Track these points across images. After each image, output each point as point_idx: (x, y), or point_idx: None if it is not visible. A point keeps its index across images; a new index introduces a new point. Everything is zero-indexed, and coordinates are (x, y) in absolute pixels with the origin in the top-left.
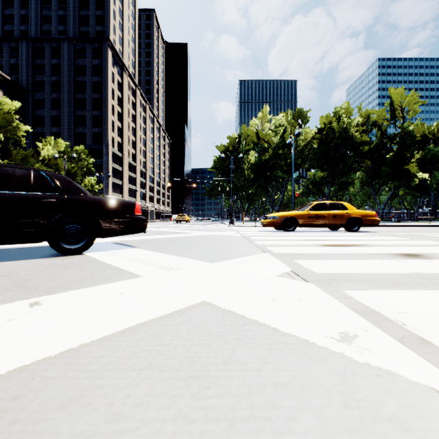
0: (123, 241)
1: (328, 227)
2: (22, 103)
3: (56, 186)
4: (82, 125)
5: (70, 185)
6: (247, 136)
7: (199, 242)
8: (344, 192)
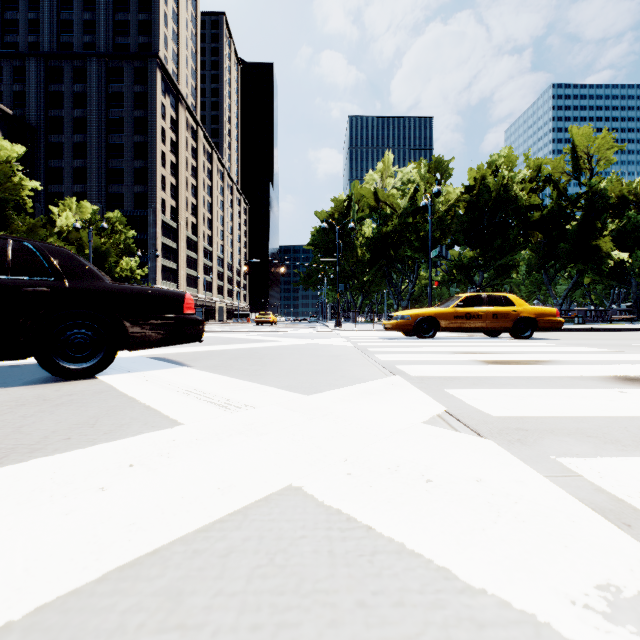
0: (169, 354)
1: (486, 332)
2: (31, 150)
3: (51, 267)
4: (118, 182)
5: (76, 265)
6: (361, 197)
7: (288, 356)
8: (504, 280)
